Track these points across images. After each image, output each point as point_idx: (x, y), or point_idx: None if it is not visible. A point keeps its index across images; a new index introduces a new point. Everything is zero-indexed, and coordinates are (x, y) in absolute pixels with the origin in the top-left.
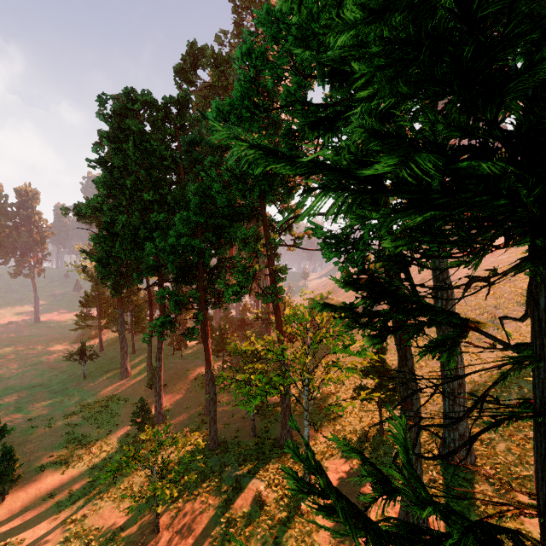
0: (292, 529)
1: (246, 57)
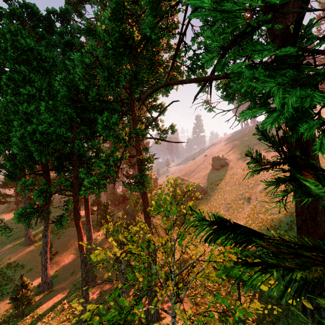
0: None
1: None
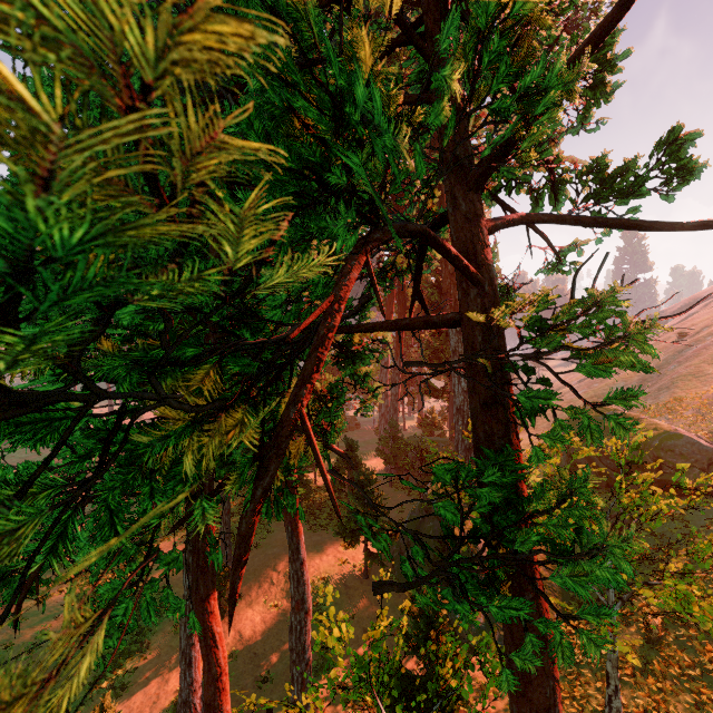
0: None
1: None
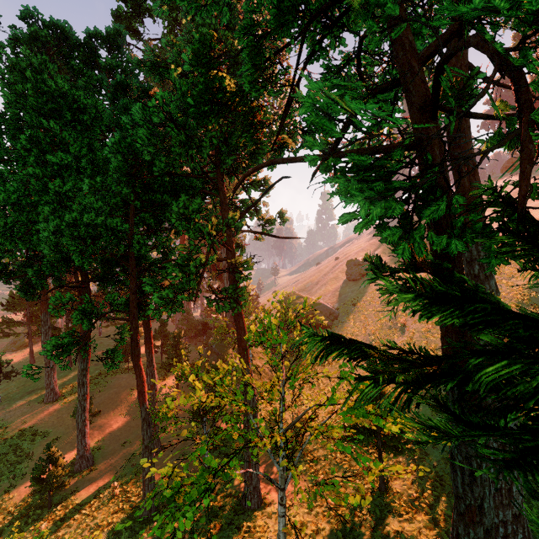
0: None
1: None
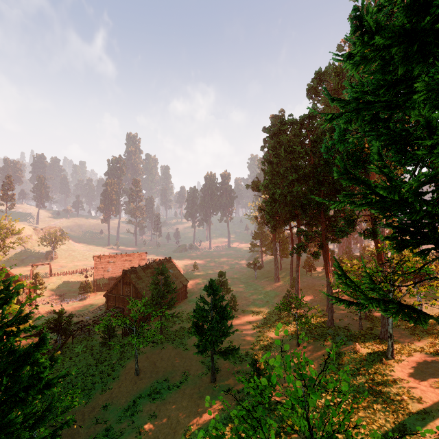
0: (373, 365)
1: (340, 119)
